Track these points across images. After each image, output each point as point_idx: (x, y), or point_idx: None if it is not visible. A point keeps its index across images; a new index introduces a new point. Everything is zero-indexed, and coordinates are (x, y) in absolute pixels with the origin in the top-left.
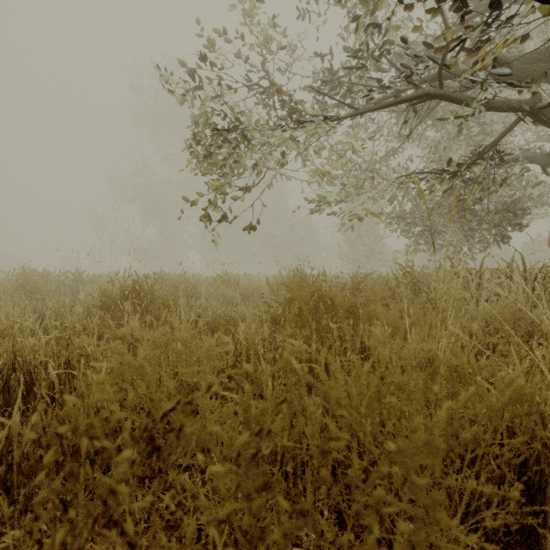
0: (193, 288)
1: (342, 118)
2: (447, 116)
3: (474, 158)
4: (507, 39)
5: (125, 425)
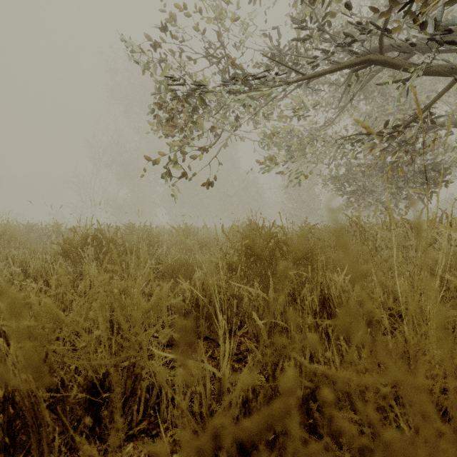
0: (156, 237)
1: (290, 82)
2: (386, 80)
3: (410, 120)
4: (450, 1)
5: (42, 403)
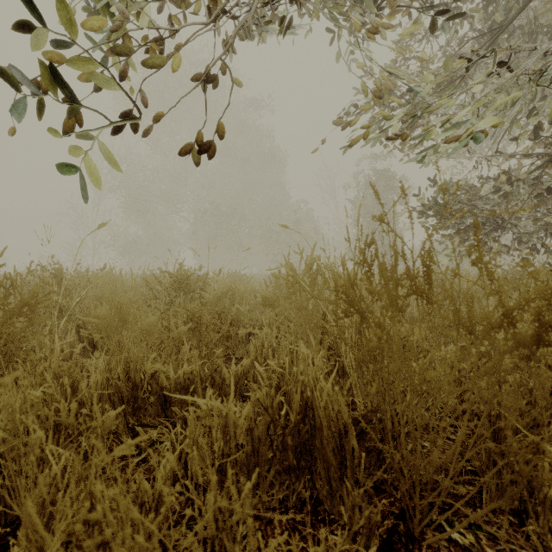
0: (27, 305)
1: None
2: None
3: None
4: None
5: None
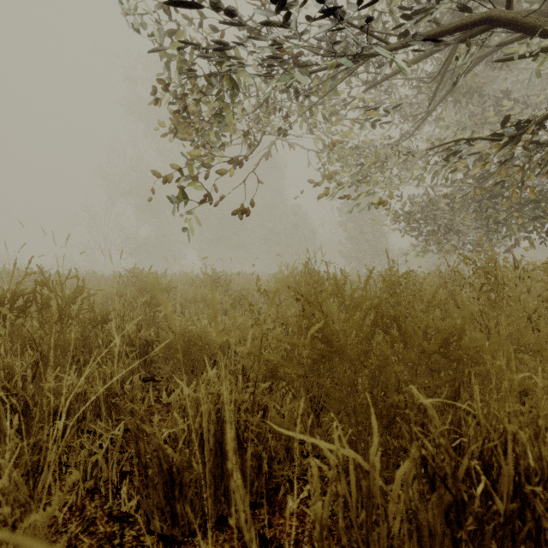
0: (165, 290)
1: (367, 56)
2: (516, 50)
3: (545, 114)
4: None
5: None
